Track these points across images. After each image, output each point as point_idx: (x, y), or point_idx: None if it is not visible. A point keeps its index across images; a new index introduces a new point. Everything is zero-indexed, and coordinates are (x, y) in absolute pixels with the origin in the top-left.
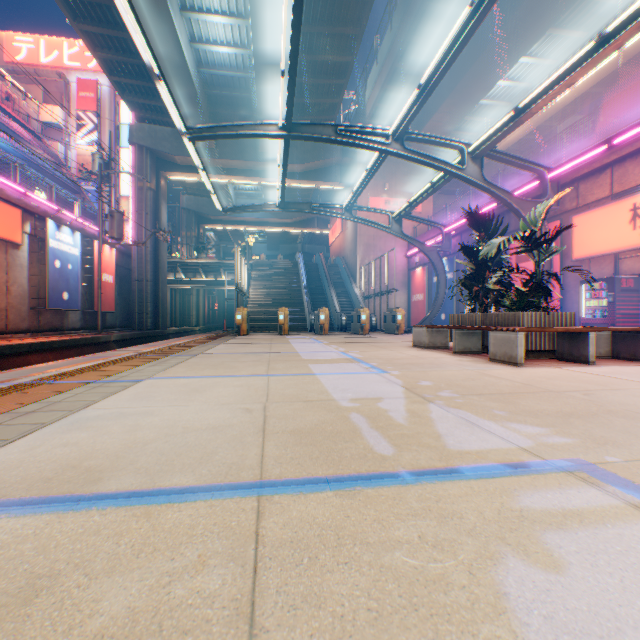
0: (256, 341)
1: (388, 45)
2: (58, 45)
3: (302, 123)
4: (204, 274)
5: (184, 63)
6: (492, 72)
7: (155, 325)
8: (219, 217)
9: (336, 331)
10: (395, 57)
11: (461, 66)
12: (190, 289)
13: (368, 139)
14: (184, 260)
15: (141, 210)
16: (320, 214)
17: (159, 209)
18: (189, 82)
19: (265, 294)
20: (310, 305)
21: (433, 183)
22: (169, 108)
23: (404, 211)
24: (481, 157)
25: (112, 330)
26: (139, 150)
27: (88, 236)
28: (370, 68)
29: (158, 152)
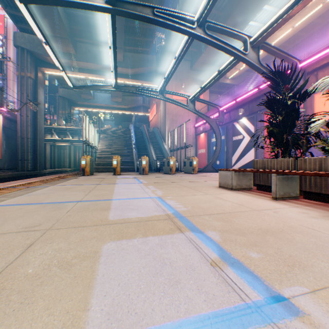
0: (88, 182)
1: None
2: None
3: (125, 0)
4: (71, 136)
5: None
6: (250, 11)
7: (34, 168)
8: (83, 103)
9: (153, 171)
10: None
11: (231, 7)
12: (65, 145)
13: (179, 22)
14: (57, 126)
15: (23, 91)
16: (143, 94)
17: (37, 92)
18: None
19: (109, 148)
20: (137, 155)
21: (219, 72)
22: None
23: (197, 94)
24: (258, 47)
25: None
26: (22, 51)
27: None
28: (174, 10)
29: (35, 53)
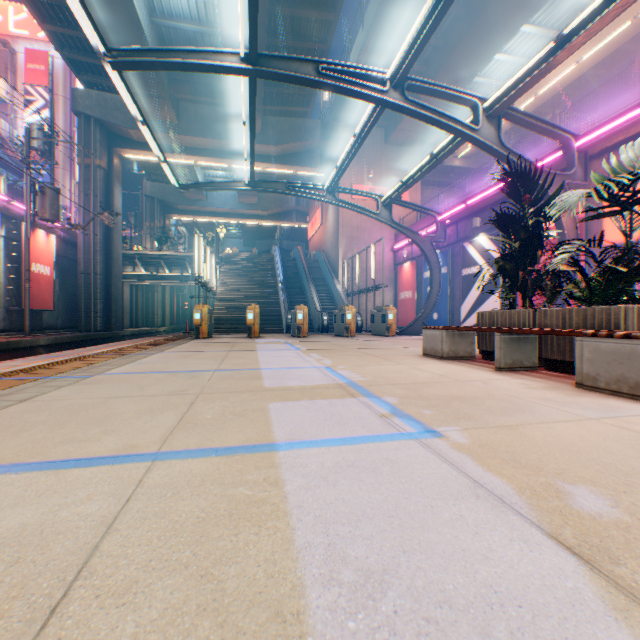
0: (212, 347)
1: (376, 5)
2: (2, 9)
3: (272, 55)
4: (168, 268)
5: (130, 4)
6: (493, 38)
7: (106, 326)
8: (187, 207)
9: (316, 332)
10: (384, 17)
11: (458, 31)
12: (155, 286)
13: (359, 83)
14: (143, 252)
15: (89, 191)
16: (298, 195)
17: (111, 191)
18: (139, 32)
19: (236, 290)
20: (287, 303)
21: (433, 156)
22: (70, 3)
23: (395, 194)
24: (498, 116)
25: (51, 332)
26: (86, 121)
27: (14, 217)
28: (354, 37)
29: (109, 124)
